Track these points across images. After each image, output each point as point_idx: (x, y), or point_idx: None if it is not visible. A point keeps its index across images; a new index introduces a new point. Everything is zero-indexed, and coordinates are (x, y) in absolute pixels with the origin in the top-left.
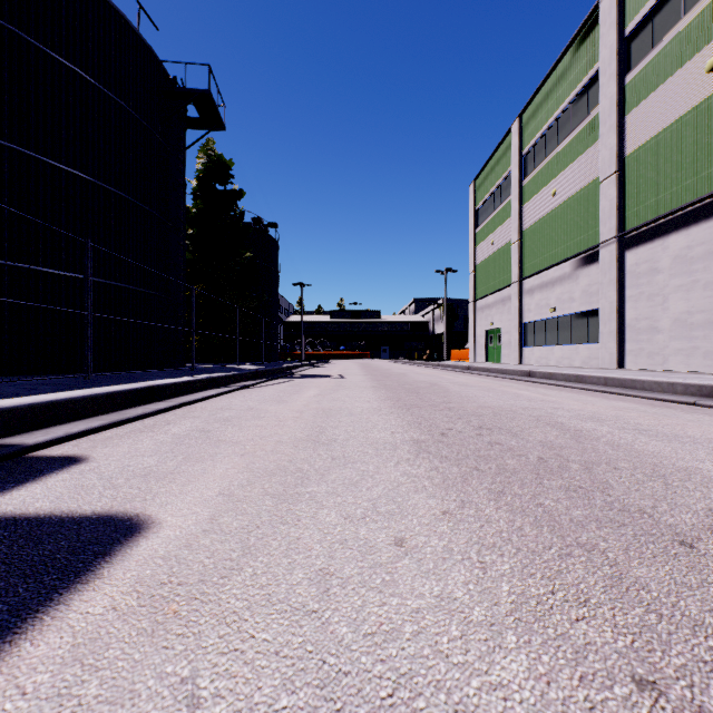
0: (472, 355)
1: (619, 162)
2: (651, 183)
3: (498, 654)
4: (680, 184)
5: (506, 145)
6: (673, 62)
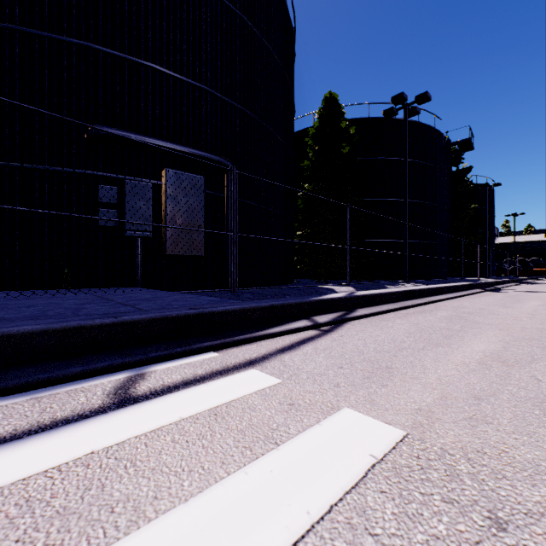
0: None
1: None
2: None
3: None
4: None
5: None
6: None
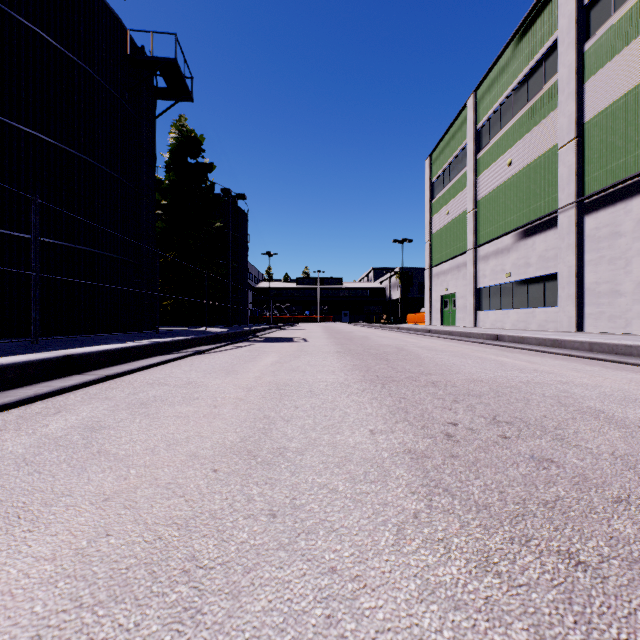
0: (428, 319)
1: (578, 128)
2: (612, 147)
3: None
4: None
5: (461, 120)
6: (637, 25)
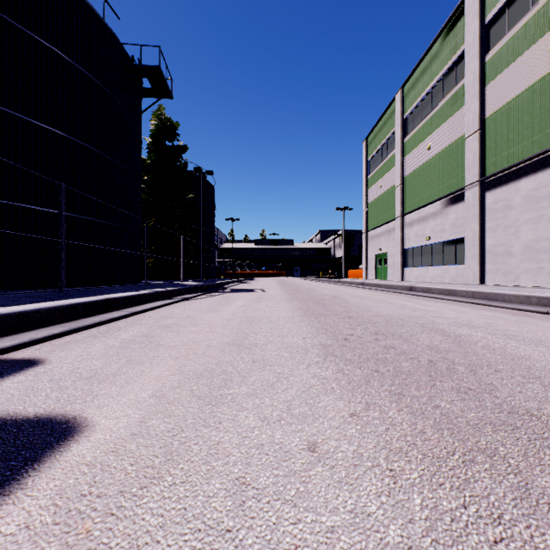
0: (365, 274)
1: (481, 122)
2: (506, 138)
3: None
4: (529, 139)
5: (391, 110)
6: (523, 44)
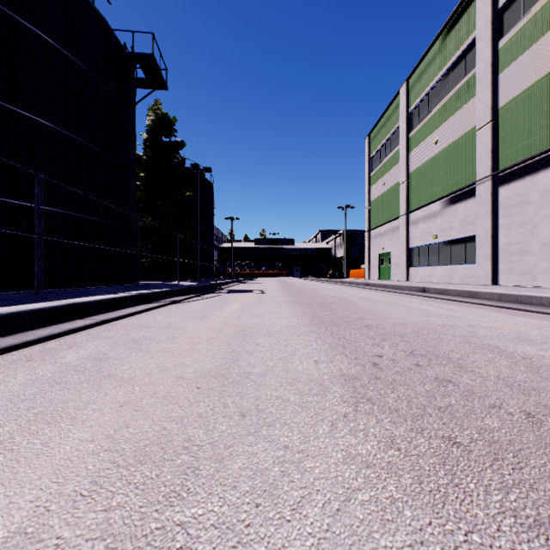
0: (367, 274)
1: (494, 113)
2: (521, 129)
3: None
4: (548, 129)
5: (395, 105)
6: (542, 27)
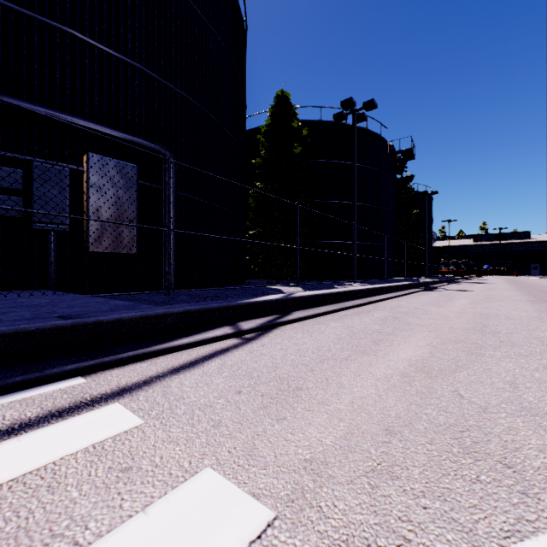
0: None
1: None
2: None
3: (513, 293)
4: None
5: None
6: None
